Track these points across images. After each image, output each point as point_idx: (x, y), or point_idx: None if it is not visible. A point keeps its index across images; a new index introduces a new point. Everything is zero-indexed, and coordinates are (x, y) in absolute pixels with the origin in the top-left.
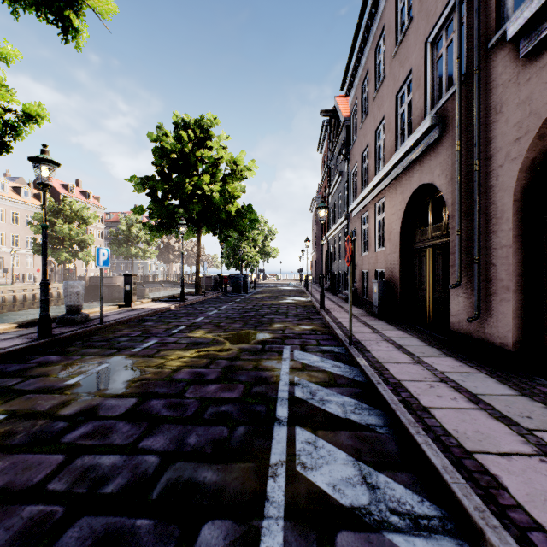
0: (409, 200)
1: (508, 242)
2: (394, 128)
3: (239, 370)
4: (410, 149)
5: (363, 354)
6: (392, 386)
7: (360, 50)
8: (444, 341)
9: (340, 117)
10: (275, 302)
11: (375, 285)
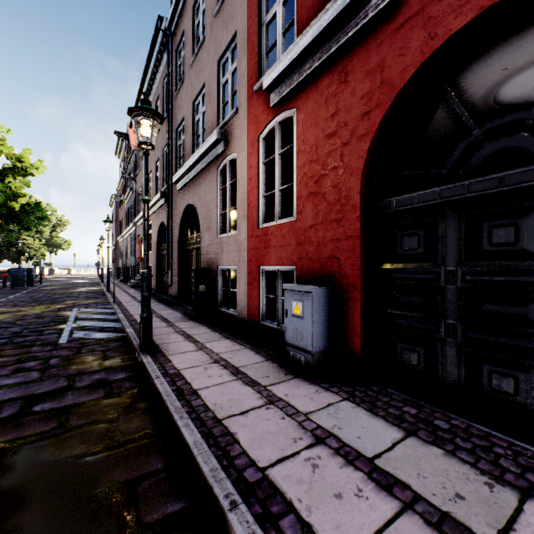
0: (160, 227)
1: (178, 256)
2: (155, 182)
3: (46, 316)
4: (157, 202)
5: (119, 305)
6: (123, 310)
7: None
8: (165, 299)
9: (131, 145)
10: (68, 291)
11: None
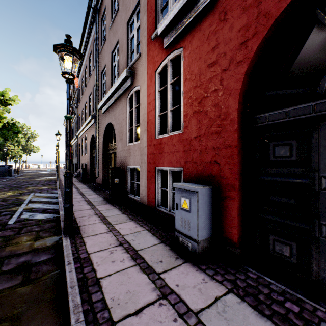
0: (91, 138)
1: (102, 157)
2: (88, 109)
3: (9, 199)
4: (90, 121)
5: (62, 190)
6: (63, 194)
7: (80, 64)
8: (94, 186)
9: (75, 86)
10: (33, 180)
11: (82, 169)
